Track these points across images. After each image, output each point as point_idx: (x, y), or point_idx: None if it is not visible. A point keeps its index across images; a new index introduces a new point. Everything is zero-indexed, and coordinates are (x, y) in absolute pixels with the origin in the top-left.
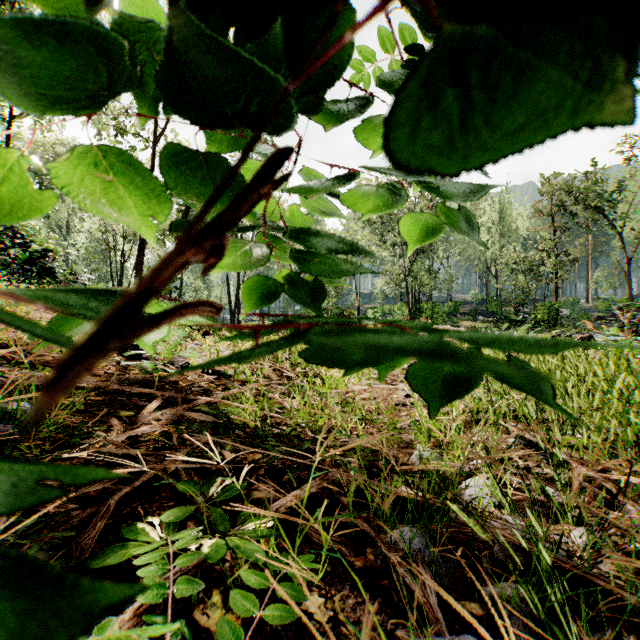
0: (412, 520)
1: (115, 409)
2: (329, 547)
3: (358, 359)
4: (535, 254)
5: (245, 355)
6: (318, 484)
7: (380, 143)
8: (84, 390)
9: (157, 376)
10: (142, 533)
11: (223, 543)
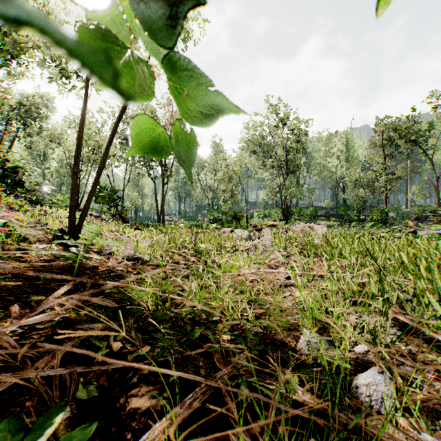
0: (311, 434)
1: (29, 294)
2: None
3: None
4: (371, 174)
5: None
6: (203, 393)
7: None
8: (6, 276)
9: (77, 263)
10: None
11: None
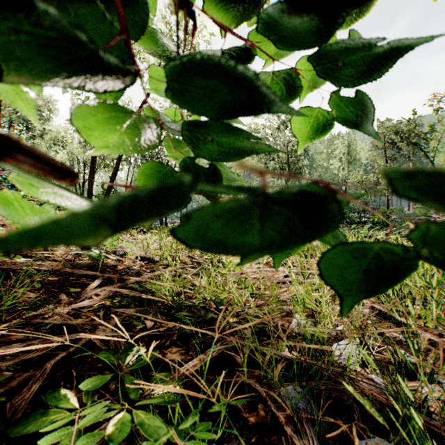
0: (294, 378)
1: (66, 287)
2: (227, 409)
3: (260, 241)
4: (373, 176)
5: (48, 227)
6: (219, 349)
7: (273, 50)
8: (44, 272)
9: (100, 262)
10: (63, 399)
11: (128, 417)
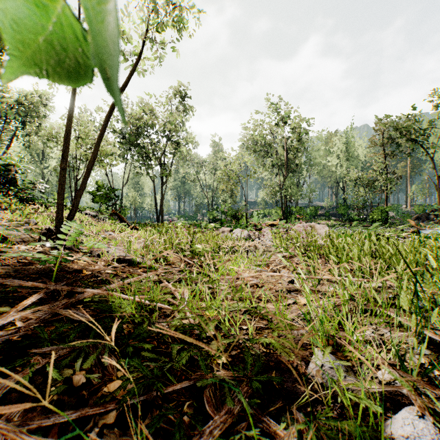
0: None
1: None
2: None
3: None
4: (372, 173)
5: None
6: None
7: None
8: None
9: (56, 266)
10: None
11: None
